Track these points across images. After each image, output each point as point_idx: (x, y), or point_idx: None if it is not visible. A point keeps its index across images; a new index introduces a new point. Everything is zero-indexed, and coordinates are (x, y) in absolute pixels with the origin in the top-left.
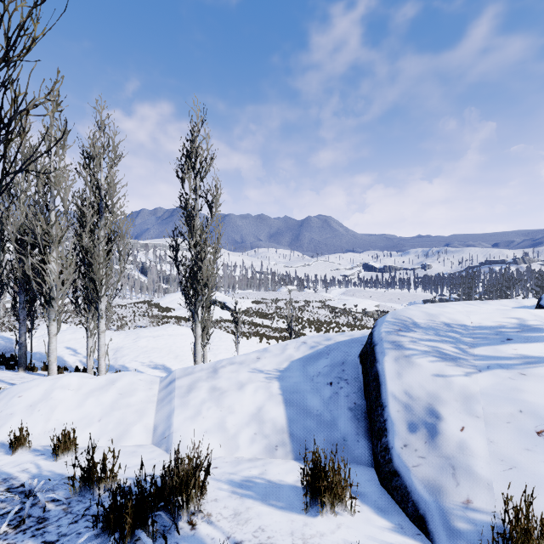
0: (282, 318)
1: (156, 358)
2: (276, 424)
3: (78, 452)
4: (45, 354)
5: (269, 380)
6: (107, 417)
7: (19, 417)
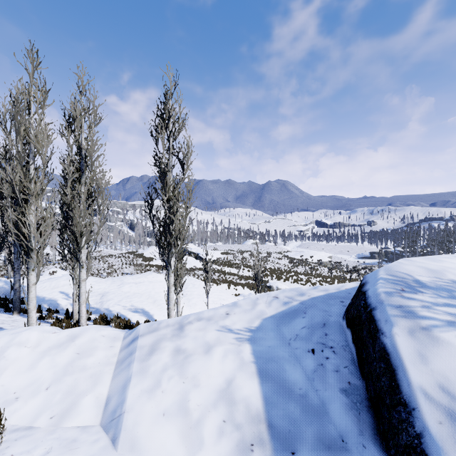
0: (247, 267)
1: (137, 302)
2: (250, 407)
3: (7, 438)
4: (42, 297)
5: (239, 342)
6: (56, 384)
7: None
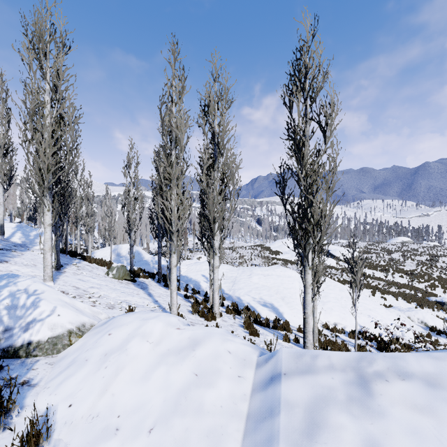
0: (399, 271)
1: (265, 296)
2: None
3: None
4: (189, 278)
5: None
6: (162, 428)
7: (87, 370)
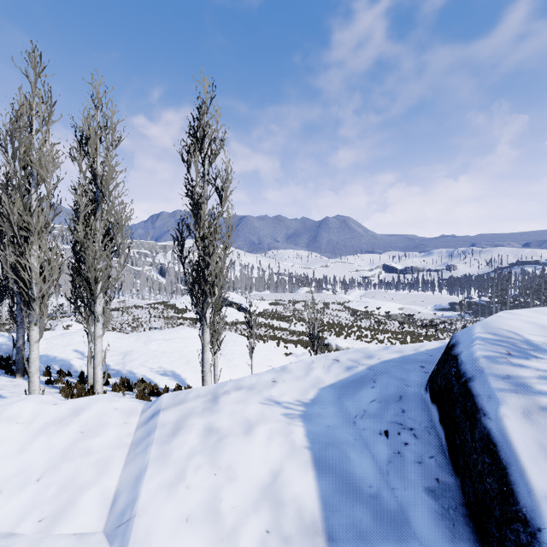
0: (300, 320)
1: (166, 363)
2: (303, 512)
3: None
4: (52, 357)
5: (289, 419)
6: (51, 474)
7: None
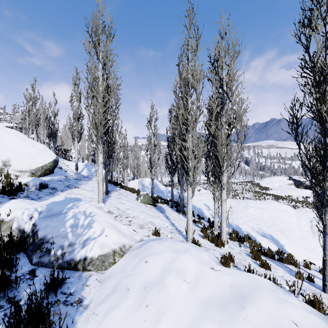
0: None
1: (263, 227)
2: None
3: None
4: (194, 205)
5: None
6: None
7: (129, 304)
